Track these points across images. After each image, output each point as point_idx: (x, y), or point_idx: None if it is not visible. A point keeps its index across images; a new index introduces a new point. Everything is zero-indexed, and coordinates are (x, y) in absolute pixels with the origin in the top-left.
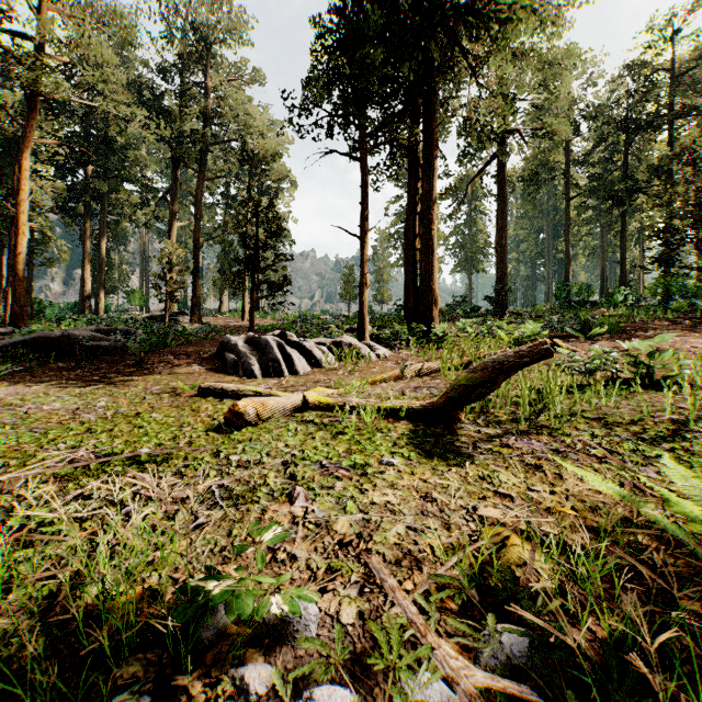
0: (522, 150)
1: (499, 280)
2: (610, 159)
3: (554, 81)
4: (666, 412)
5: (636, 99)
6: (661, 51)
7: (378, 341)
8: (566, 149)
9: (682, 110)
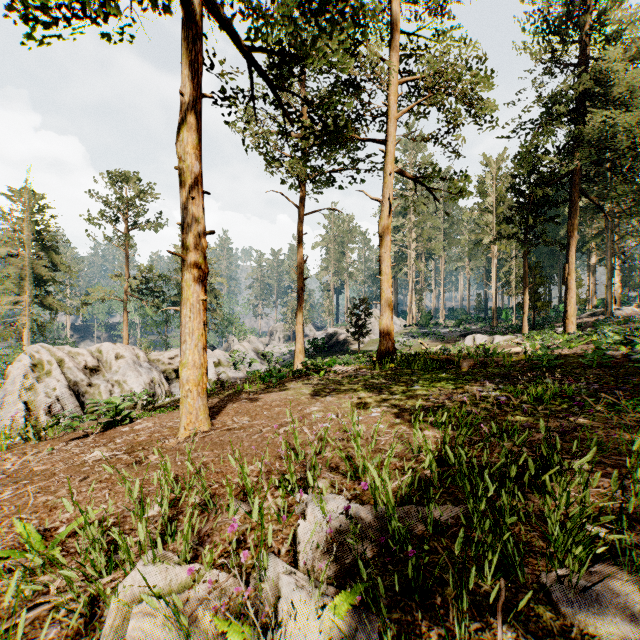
0: None
1: None
2: None
3: None
4: None
5: None
6: None
7: None
8: None
9: None
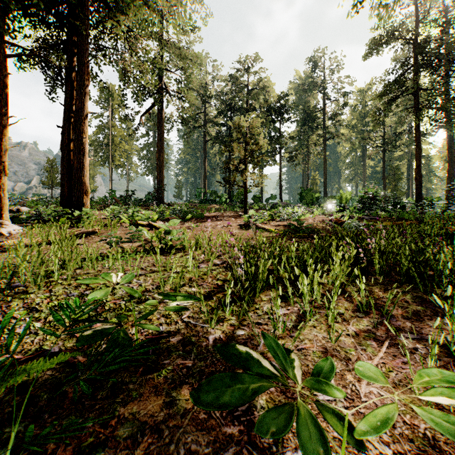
0: (176, 104)
1: (158, 182)
2: (222, 123)
3: (189, 68)
4: (135, 270)
5: (235, 95)
6: (243, 74)
7: (32, 221)
8: (205, 112)
9: (250, 107)
